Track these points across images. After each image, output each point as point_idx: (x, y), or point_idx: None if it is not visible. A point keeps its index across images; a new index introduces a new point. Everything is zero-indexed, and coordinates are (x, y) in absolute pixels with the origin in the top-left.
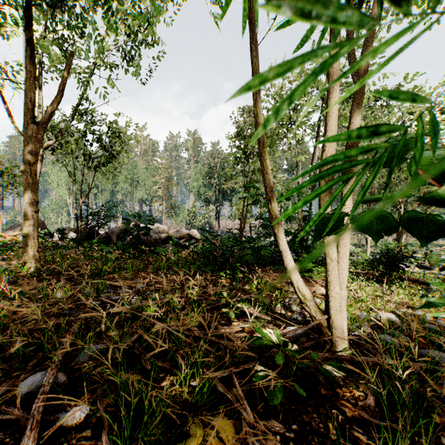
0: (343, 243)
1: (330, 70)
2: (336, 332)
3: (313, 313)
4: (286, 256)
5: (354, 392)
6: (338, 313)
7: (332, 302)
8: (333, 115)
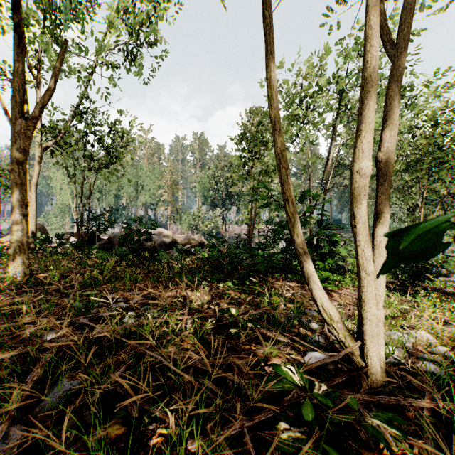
0: (379, 251)
1: (369, 32)
2: (372, 363)
3: (341, 338)
4: (307, 267)
5: (408, 454)
6: (375, 340)
7: (367, 325)
8: (372, 90)
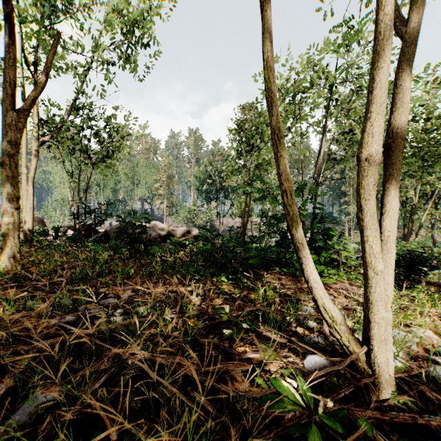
0: (386, 247)
1: (379, 0)
2: (381, 371)
3: (345, 342)
4: (307, 264)
5: None
6: (383, 345)
7: (374, 329)
8: (383, 66)
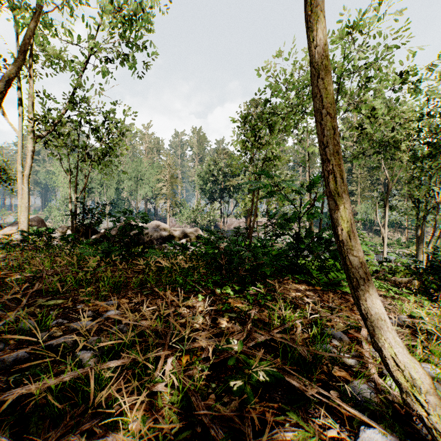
0: None
1: None
2: None
3: (435, 424)
4: (364, 289)
5: None
6: None
7: None
8: None
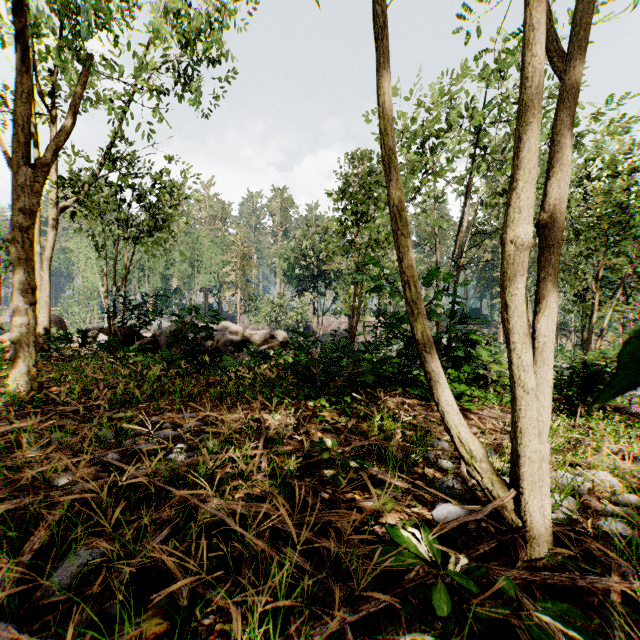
0: (542, 358)
1: (529, 35)
2: (533, 522)
3: (487, 484)
4: (437, 380)
5: None
6: (536, 487)
7: (525, 466)
8: (534, 120)
